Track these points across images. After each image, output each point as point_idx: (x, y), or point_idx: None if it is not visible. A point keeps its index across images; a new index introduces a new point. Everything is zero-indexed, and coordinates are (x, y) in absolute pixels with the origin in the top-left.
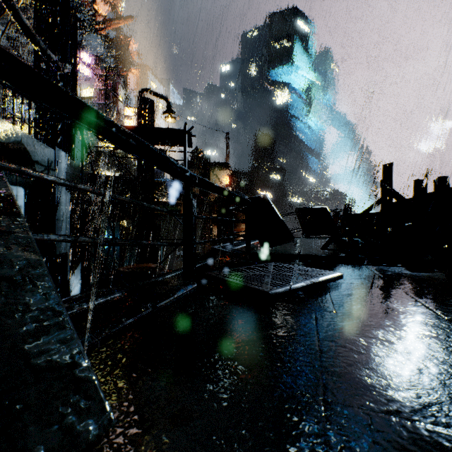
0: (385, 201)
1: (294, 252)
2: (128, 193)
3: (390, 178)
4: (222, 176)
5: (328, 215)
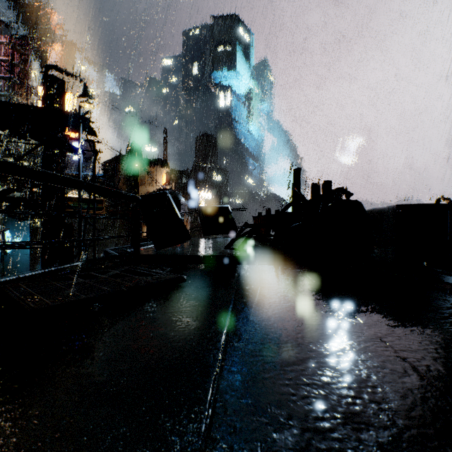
0: (295, 203)
1: (191, 252)
2: (35, 186)
3: (299, 181)
4: (160, 174)
5: (229, 214)
